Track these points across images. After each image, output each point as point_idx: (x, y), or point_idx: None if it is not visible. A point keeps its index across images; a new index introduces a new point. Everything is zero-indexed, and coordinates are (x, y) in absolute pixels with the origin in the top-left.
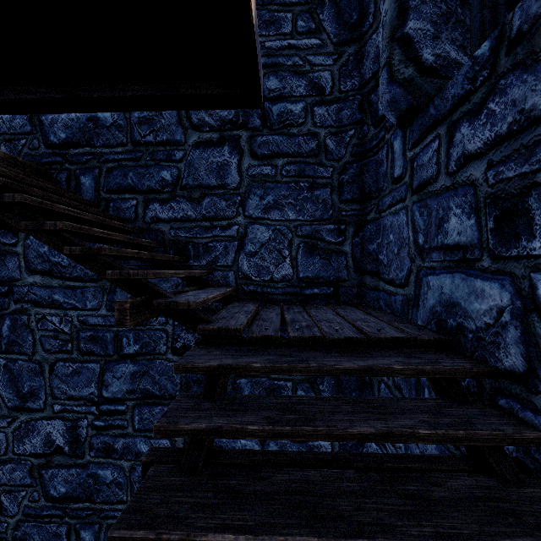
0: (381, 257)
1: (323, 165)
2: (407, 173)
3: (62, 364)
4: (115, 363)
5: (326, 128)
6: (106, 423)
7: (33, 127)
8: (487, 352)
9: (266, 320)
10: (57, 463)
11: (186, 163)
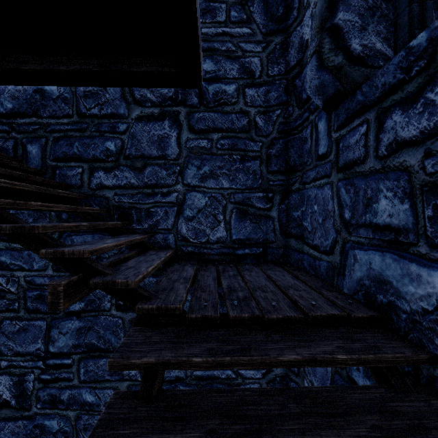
0: (305, 224)
1: (253, 140)
2: (333, 152)
3: (9, 322)
4: (61, 320)
5: (256, 107)
6: (52, 376)
7: None
8: (424, 337)
9: (204, 290)
10: (4, 416)
11: (129, 135)
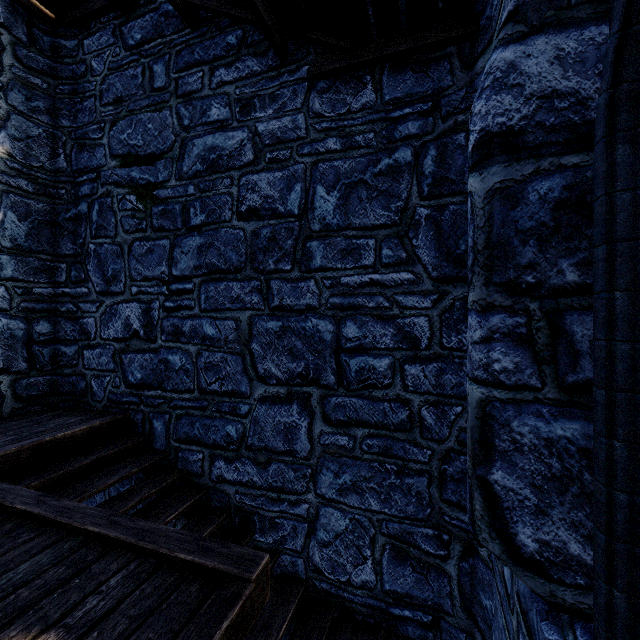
0: None
1: (417, 444)
2: (514, 620)
3: None
4: None
5: (422, 394)
6: None
7: (115, 364)
8: None
9: None
10: None
11: (251, 419)
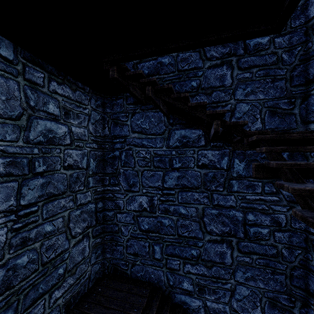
0: None
1: (280, 68)
2: None
3: (146, 172)
4: (169, 172)
5: (282, 48)
6: (165, 198)
7: (134, 70)
8: None
9: None
10: (144, 215)
11: (203, 77)
